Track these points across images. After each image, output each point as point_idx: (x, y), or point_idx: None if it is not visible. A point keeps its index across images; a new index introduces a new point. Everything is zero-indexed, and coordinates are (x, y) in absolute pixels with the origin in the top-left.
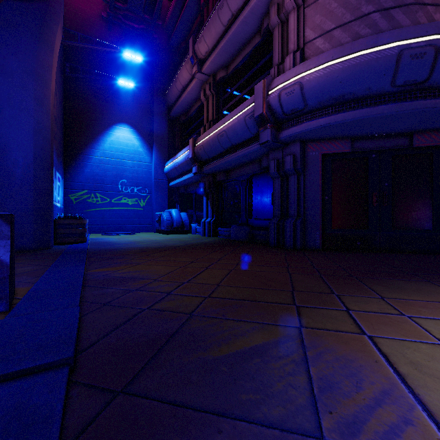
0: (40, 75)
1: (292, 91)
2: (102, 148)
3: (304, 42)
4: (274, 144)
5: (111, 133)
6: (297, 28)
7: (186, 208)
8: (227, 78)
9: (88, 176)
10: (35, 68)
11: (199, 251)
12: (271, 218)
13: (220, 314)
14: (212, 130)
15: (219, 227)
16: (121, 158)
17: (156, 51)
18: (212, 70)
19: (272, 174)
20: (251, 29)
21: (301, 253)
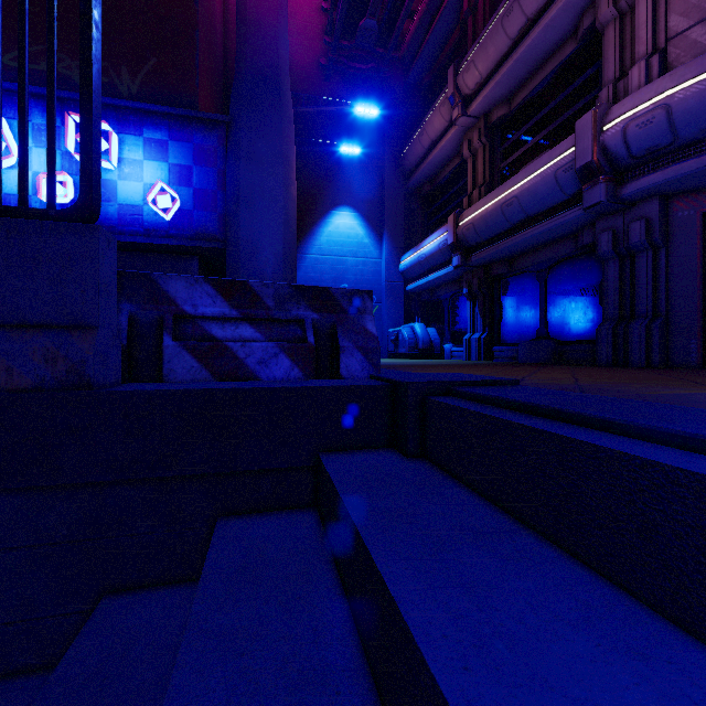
0: (286, 157)
1: (650, 120)
2: (318, 242)
3: (666, 38)
4: (610, 206)
5: (328, 222)
6: (652, 18)
7: (432, 323)
8: (510, 117)
9: (301, 281)
10: (282, 149)
11: (492, 367)
12: (597, 324)
13: (613, 385)
14: (491, 199)
15: (495, 346)
16: (341, 255)
17: (388, 96)
18: (484, 109)
19: (603, 253)
20: (560, 34)
21: (666, 369)
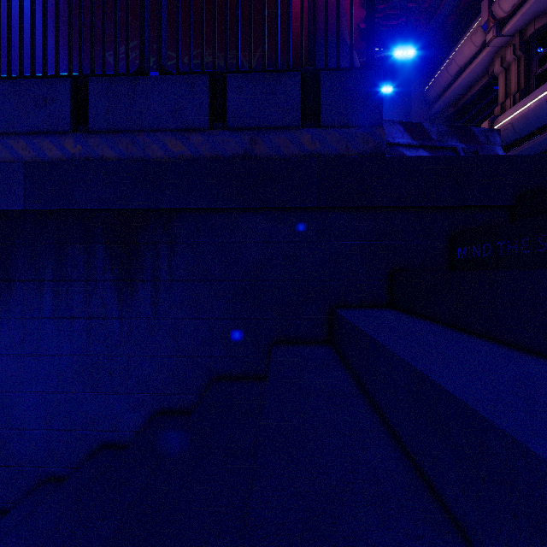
0: None
1: None
2: None
3: None
4: None
5: None
6: None
7: None
8: None
9: None
10: None
11: None
12: None
13: None
14: (534, 97)
15: None
16: None
17: (414, 42)
18: (519, 26)
19: None
20: None
21: None
